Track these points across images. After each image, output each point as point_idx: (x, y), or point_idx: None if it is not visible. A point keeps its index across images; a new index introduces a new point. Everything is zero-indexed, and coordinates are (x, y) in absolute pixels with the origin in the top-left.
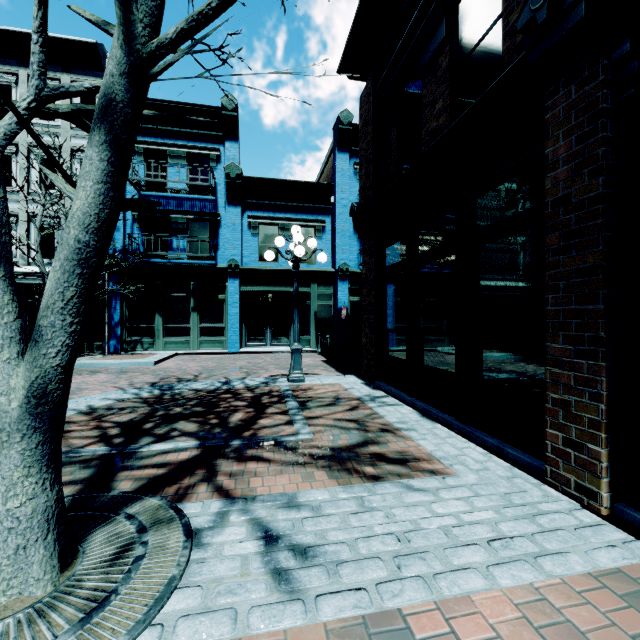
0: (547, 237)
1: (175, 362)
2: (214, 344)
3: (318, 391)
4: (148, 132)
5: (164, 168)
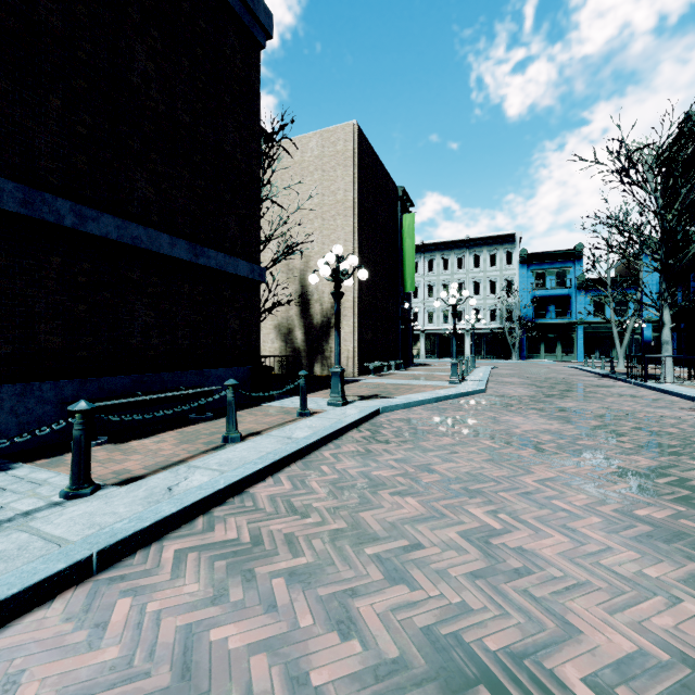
0: None
1: (560, 363)
2: (569, 357)
3: None
4: (536, 264)
5: (543, 279)
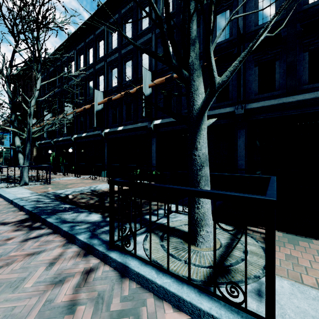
0: None
1: None
2: None
3: None
4: None
5: None
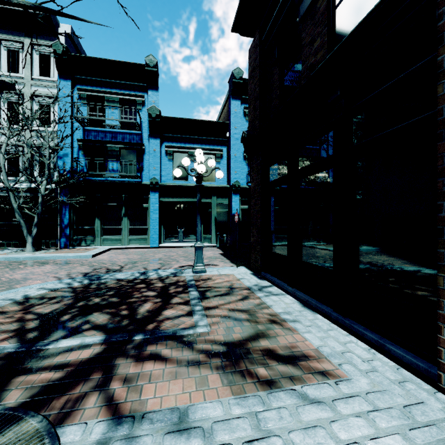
0: (441, 143)
1: (109, 255)
2: (140, 241)
3: (216, 281)
4: (90, 82)
5: (102, 110)
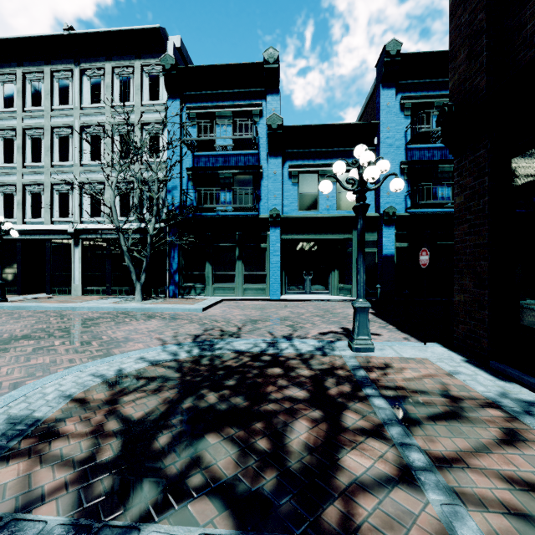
0: None
1: (221, 308)
2: (257, 291)
3: (404, 373)
4: (200, 98)
5: (213, 129)
